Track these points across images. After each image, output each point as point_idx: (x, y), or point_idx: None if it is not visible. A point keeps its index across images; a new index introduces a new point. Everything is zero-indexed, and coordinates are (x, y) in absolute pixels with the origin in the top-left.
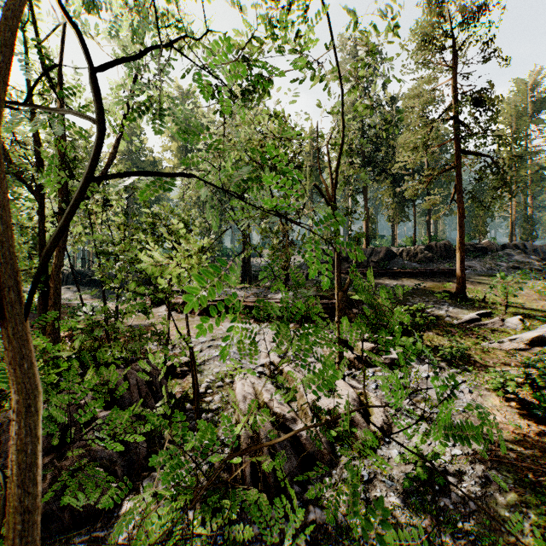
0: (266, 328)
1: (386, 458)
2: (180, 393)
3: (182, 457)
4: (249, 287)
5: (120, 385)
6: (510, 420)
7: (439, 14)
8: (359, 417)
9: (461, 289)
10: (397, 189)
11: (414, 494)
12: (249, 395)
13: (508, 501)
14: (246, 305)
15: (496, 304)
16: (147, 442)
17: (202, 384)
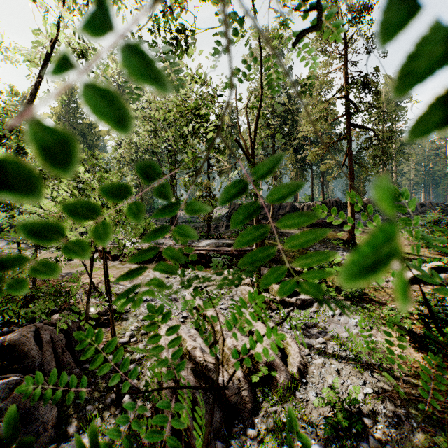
0: (191, 274)
1: (305, 401)
2: (103, 344)
3: (99, 418)
4: None
5: (30, 344)
6: (408, 354)
7: None
8: (278, 360)
9: (351, 237)
10: (299, 156)
11: (334, 439)
12: None
13: (422, 442)
14: None
15: None
16: (59, 405)
17: (126, 332)
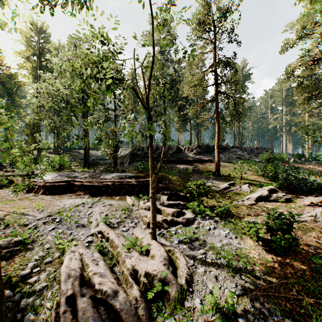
0: (98, 202)
1: (192, 309)
2: None
3: None
4: (88, 170)
5: None
6: (262, 256)
7: (208, 8)
8: (170, 274)
9: (218, 170)
10: (182, 113)
11: None
12: (73, 272)
13: None
14: (82, 185)
15: (235, 178)
16: None
17: (29, 263)
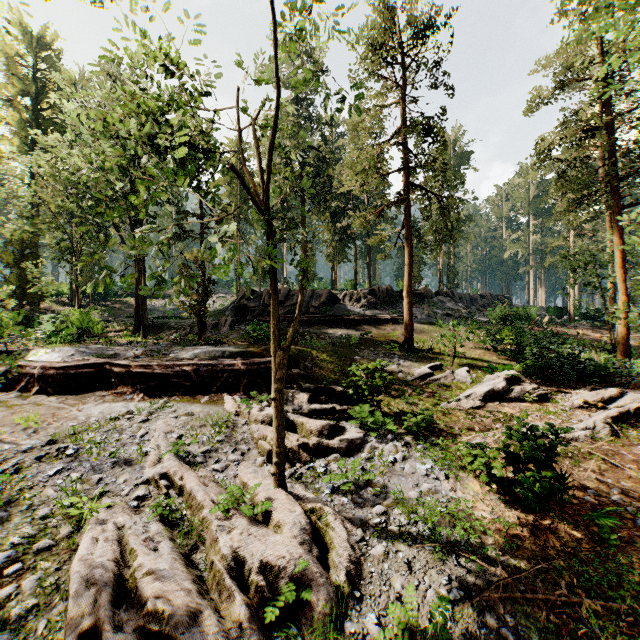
0: (163, 408)
1: (361, 637)
2: None
3: None
4: (143, 341)
5: None
6: (499, 514)
7: (390, 17)
8: (313, 564)
9: (409, 339)
10: (339, 225)
11: None
12: (99, 573)
13: None
14: (130, 372)
15: (443, 355)
16: None
17: None
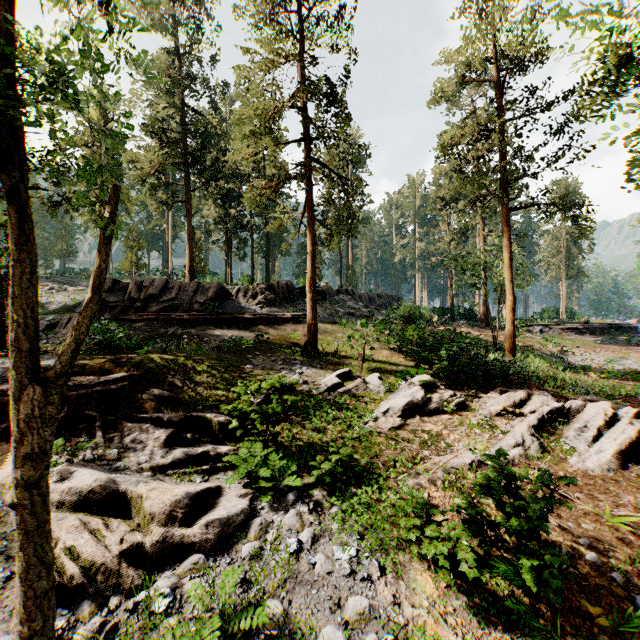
0: None
1: None
2: None
3: None
4: None
5: None
6: None
7: None
8: None
9: (312, 341)
10: (233, 211)
11: None
12: None
13: None
14: None
15: (350, 358)
16: None
17: None
